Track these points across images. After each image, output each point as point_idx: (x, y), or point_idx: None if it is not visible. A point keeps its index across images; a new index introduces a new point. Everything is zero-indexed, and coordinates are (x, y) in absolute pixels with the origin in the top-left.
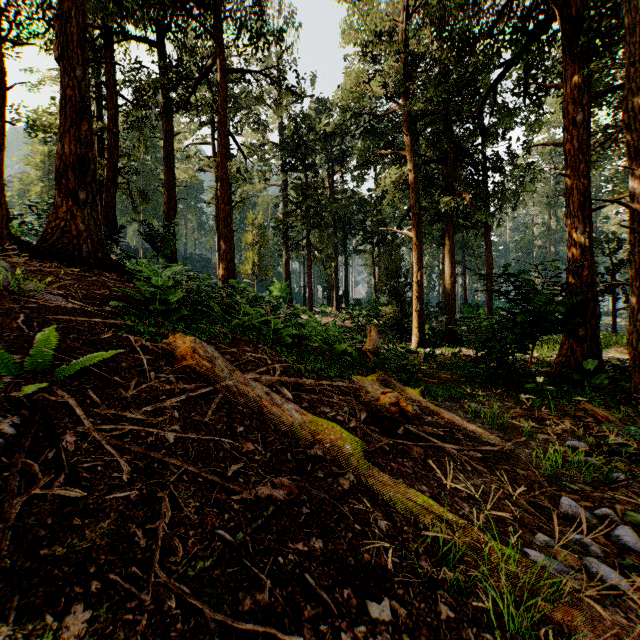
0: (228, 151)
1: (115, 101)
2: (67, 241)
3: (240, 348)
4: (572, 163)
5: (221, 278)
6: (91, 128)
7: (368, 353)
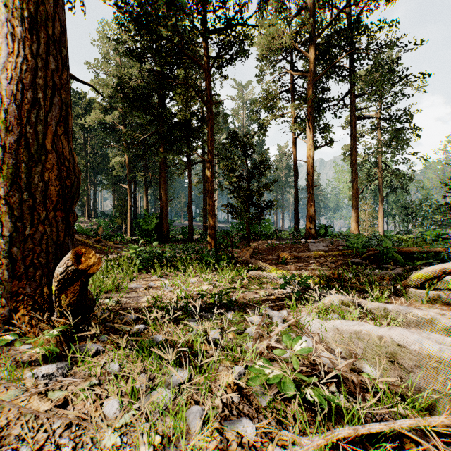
0: None
1: None
2: None
3: None
4: (160, 184)
5: None
6: None
7: (99, 235)
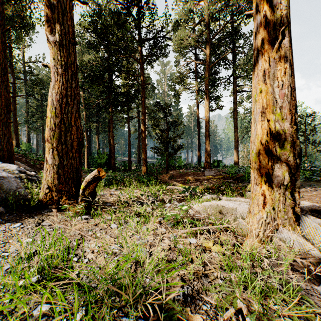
0: None
1: None
2: None
3: None
4: (109, 132)
5: (14, 146)
6: None
7: None
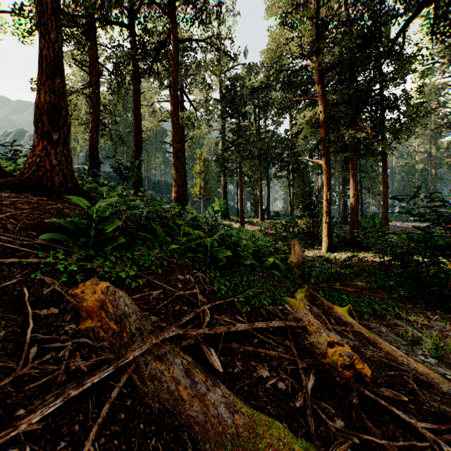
0: (182, 106)
1: (98, 70)
2: (41, 174)
3: (173, 277)
4: None
5: (173, 199)
6: (63, 81)
7: (293, 265)
